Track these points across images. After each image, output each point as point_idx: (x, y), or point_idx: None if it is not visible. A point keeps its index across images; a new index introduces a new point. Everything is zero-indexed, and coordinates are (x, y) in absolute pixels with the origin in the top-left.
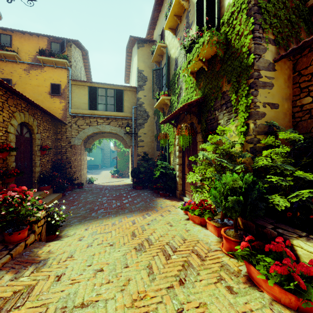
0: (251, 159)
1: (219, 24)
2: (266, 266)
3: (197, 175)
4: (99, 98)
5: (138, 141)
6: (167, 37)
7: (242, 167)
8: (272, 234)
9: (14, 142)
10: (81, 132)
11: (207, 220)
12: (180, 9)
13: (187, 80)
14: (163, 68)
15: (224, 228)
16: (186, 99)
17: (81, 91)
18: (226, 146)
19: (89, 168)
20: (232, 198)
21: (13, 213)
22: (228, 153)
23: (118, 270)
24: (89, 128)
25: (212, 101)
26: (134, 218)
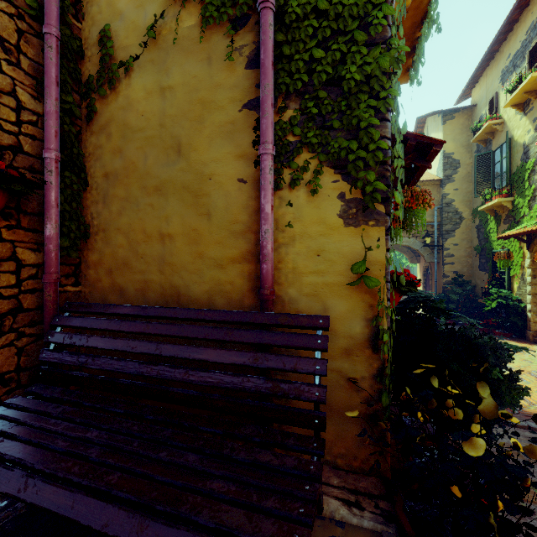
0: None
1: None
2: None
3: None
4: None
5: (444, 255)
6: (503, 108)
7: None
8: None
9: None
10: None
11: None
12: (535, 85)
13: None
14: (495, 151)
15: None
16: None
17: None
18: None
19: None
20: None
21: None
22: None
23: None
24: None
25: None
26: None
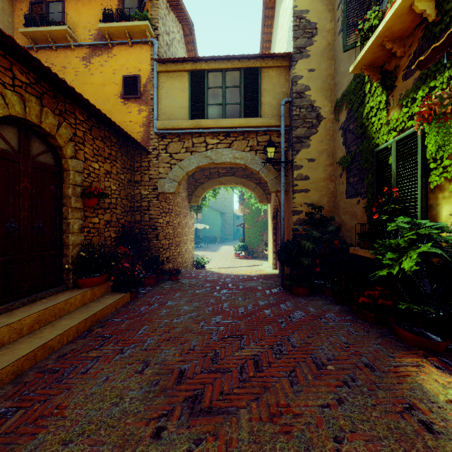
0: None
1: None
2: None
3: None
4: (210, 93)
5: (295, 178)
6: None
7: None
8: None
9: None
10: (176, 167)
11: None
12: None
13: None
14: None
15: None
16: None
17: (175, 84)
18: None
19: (204, 241)
20: None
21: None
22: None
23: None
24: (191, 158)
25: None
26: None
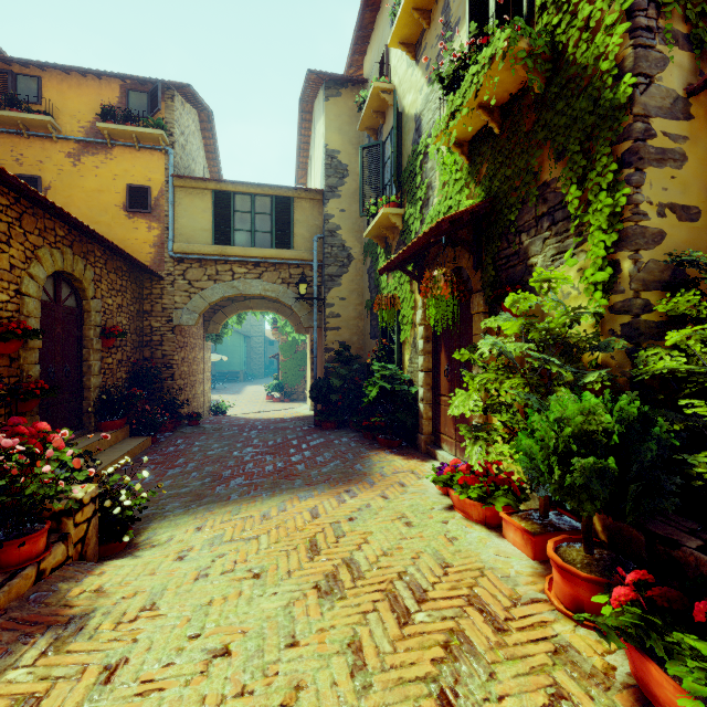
0: (625, 355)
1: (533, 10)
2: (706, 673)
3: (476, 397)
4: (237, 218)
5: (327, 316)
6: (394, 67)
7: (603, 375)
8: (701, 565)
9: (39, 318)
10: (197, 297)
11: (502, 513)
12: None
13: (447, 163)
14: (386, 142)
15: (555, 540)
16: (442, 209)
17: (196, 202)
18: (557, 322)
19: (218, 379)
20: (584, 463)
21: (11, 491)
22: (560, 340)
23: (270, 655)
24: (215, 288)
25: (511, 211)
26: (315, 503)
